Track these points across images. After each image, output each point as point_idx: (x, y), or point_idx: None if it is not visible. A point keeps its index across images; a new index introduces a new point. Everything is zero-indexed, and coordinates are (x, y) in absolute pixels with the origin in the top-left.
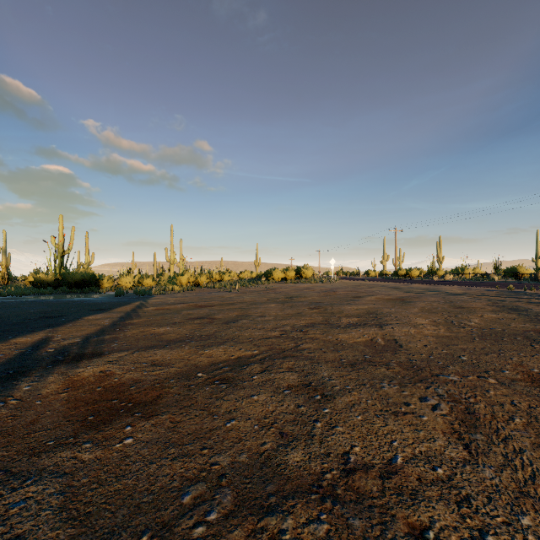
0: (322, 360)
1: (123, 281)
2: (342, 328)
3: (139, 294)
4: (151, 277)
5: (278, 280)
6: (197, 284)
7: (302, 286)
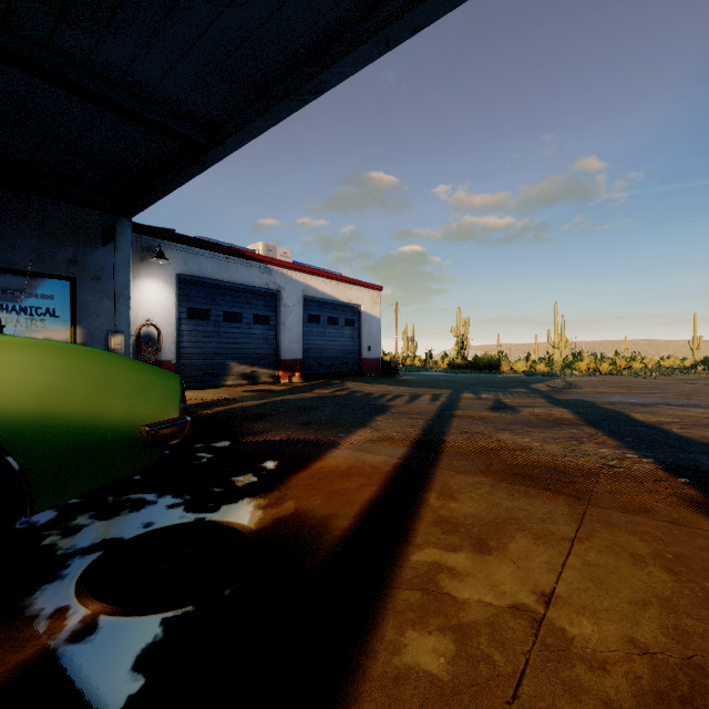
0: (697, 395)
1: (516, 365)
2: None
3: (547, 375)
4: (543, 362)
5: None
6: (597, 371)
7: None
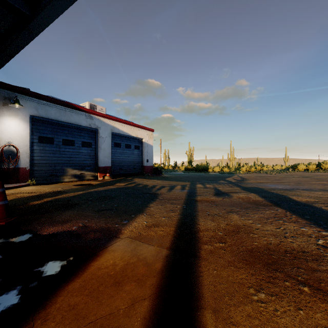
0: (302, 183)
1: (215, 169)
2: (316, 181)
3: (230, 173)
4: (227, 167)
5: (302, 170)
6: (249, 171)
7: (318, 173)
